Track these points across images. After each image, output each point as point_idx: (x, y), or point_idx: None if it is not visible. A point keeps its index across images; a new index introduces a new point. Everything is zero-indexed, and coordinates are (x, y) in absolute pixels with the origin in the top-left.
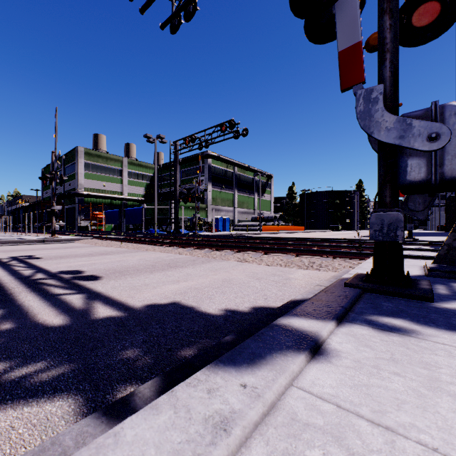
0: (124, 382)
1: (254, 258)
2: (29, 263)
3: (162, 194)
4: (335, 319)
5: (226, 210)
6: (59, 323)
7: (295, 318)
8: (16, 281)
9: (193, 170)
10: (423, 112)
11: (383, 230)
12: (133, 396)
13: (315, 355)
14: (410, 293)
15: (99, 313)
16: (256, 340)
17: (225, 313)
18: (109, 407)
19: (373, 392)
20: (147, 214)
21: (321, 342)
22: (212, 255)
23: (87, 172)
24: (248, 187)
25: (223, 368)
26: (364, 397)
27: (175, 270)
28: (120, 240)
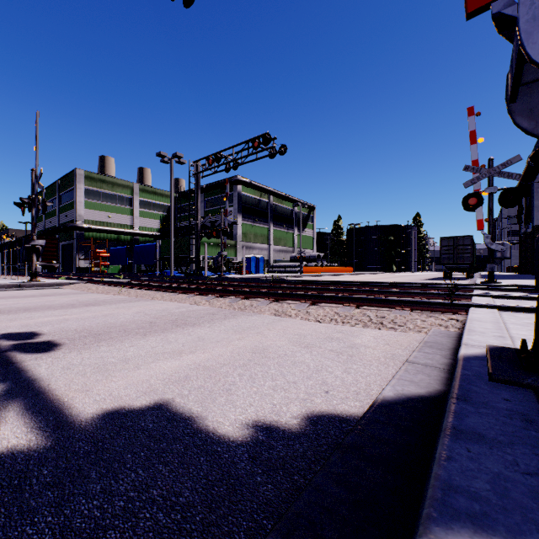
0: None
1: (297, 311)
2: None
3: (181, 228)
4: None
5: (259, 248)
6: None
7: None
8: None
9: (219, 199)
10: None
11: None
12: None
13: None
14: None
15: None
16: None
17: (253, 437)
18: None
19: None
20: (162, 253)
21: None
22: (240, 306)
23: (89, 201)
24: (286, 220)
25: None
26: None
27: (182, 331)
28: (121, 285)
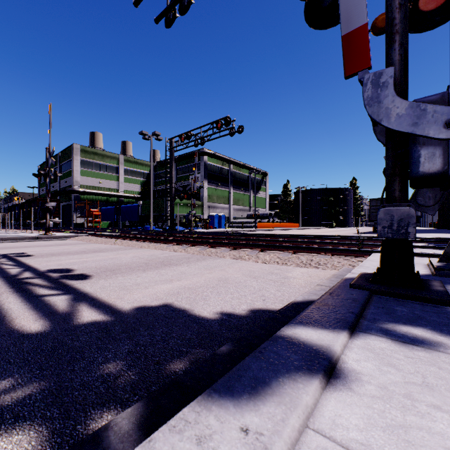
0: (100, 406)
1: (250, 256)
2: (18, 261)
3: (158, 191)
4: (348, 329)
5: (221, 207)
6: (37, 329)
7: (301, 327)
8: (1, 281)
9: (189, 168)
10: (439, 96)
11: (393, 226)
12: (107, 430)
13: (331, 378)
14: (425, 296)
15: (83, 317)
16: (258, 359)
17: (221, 317)
18: (75, 447)
19: (415, 439)
20: (143, 211)
21: (335, 360)
22: (207, 252)
23: (84, 169)
24: (243, 185)
25: (218, 400)
26: (404, 446)
27: (169, 268)
28: (115, 237)
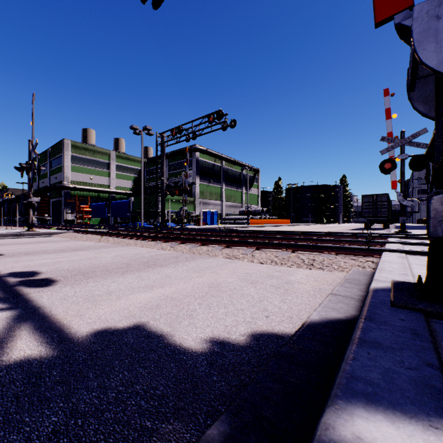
0: None
1: (244, 255)
2: None
3: (150, 187)
4: None
5: (214, 204)
6: None
7: (362, 412)
8: None
9: (181, 164)
10: None
11: None
12: None
13: None
14: None
15: (14, 350)
16: None
17: (210, 349)
18: None
19: None
20: (134, 208)
21: None
22: (198, 251)
23: (74, 165)
24: (235, 181)
25: None
26: None
27: (152, 270)
28: (102, 234)
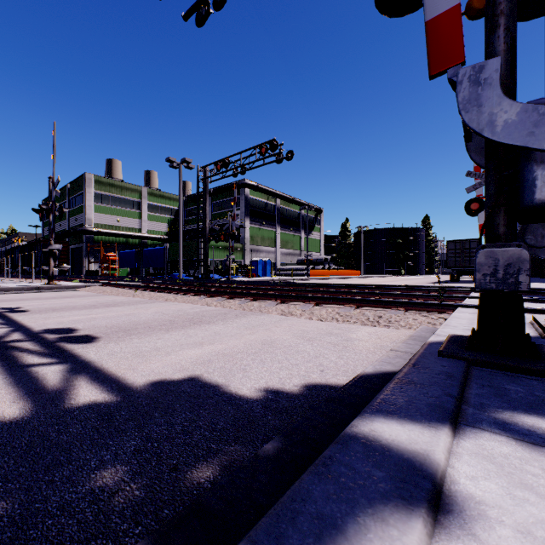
0: None
1: (302, 311)
2: (9, 318)
3: (189, 231)
4: (449, 422)
5: (266, 251)
6: (13, 415)
7: (381, 419)
8: None
9: (227, 203)
10: None
11: (497, 274)
12: None
13: (439, 514)
14: (544, 369)
15: (79, 396)
16: (322, 478)
17: (265, 396)
18: None
19: None
20: (170, 256)
21: (441, 478)
22: (249, 307)
23: (98, 205)
24: (293, 223)
25: None
26: None
27: (199, 327)
28: (135, 287)
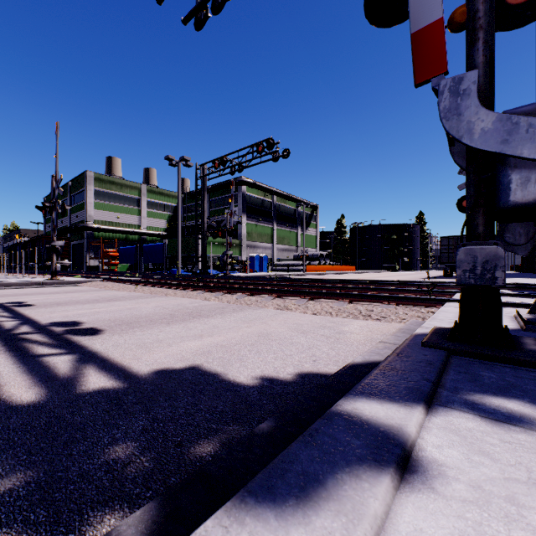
0: (102, 506)
1: (297, 306)
2: (16, 311)
3: (187, 227)
4: (423, 402)
5: (263, 247)
6: (30, 399)
7: (363, 400)
8: None
9: (224, 199)
10: (535, 106)
11: (476, 270)
12: None
13: (406, 473)
14: (517, 358)
15: (89, 383)
16: (308, 445)
17: (261, 383)
18: None
19: None
20: (169, 252)
21: (410, 446)
22: (246, 301)
23: (98, 202)
24: (289, 220)
25: (254, 508)
26: None
27: (199, 321)
28: (135, 282)
